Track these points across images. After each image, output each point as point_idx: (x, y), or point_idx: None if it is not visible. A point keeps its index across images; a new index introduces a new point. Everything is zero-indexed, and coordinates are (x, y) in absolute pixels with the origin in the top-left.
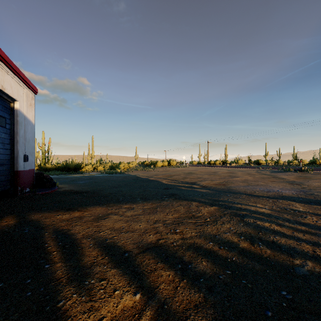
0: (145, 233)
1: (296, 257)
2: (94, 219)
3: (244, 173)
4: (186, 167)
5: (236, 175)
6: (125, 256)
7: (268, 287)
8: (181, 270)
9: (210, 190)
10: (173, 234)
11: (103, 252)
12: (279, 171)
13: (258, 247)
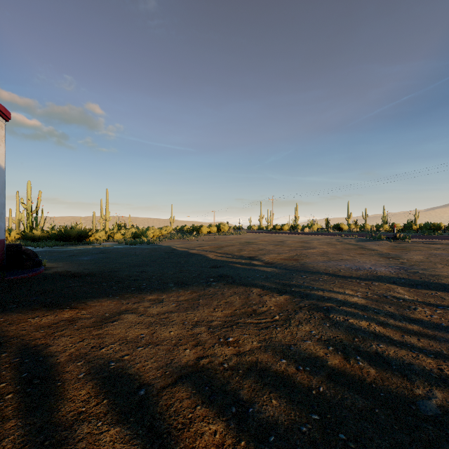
0: (177, 346)
1: (415, 380)
2: (94, 323)
3: (321, 243)
4: (243, 234)
5: (312, 245)
6: (139, 395)
7: (382, 444)
8: (237, 419)
9: (278, 269)
10: (223, 346)
11: (100, 390)
12: (367, 239)
13: (355, 365)
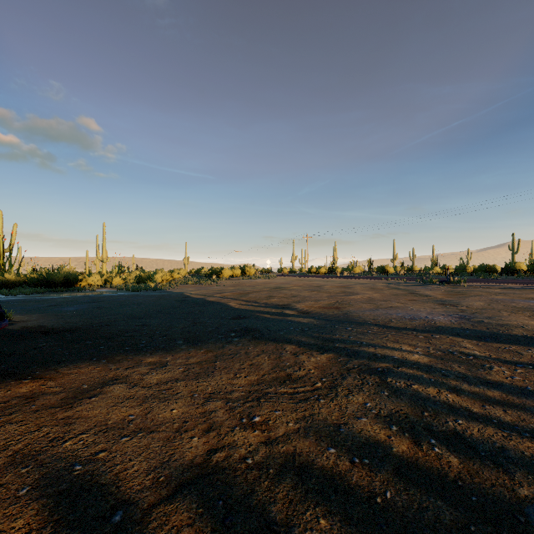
0: (181, 433)
1: (514, 473)
2: (64, 399)
3: (365, 288)
4: (272, 278)
5: (355, 290)
6: (111, 523)
7: None
8: None
9: (316, 320)
10: (246, 430)
11: (48, 517)
12: (417, 283)
13: (430, 452)
